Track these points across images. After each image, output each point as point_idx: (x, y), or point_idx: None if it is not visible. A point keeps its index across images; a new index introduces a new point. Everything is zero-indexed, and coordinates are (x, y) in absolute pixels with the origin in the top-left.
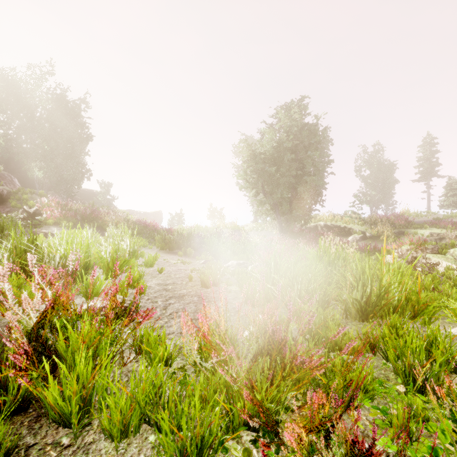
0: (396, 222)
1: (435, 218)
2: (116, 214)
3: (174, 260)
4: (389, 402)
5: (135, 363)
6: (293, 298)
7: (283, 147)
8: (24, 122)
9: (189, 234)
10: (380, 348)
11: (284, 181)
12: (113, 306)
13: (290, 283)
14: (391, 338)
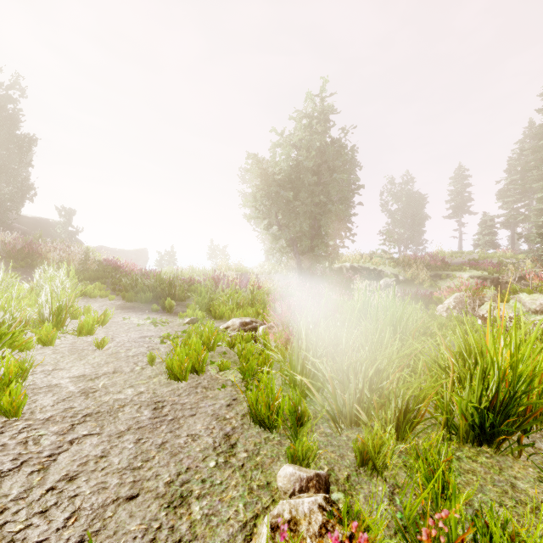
0: (432, 263)
1: (471, 259)
2: (66, 249)
3: (140, 320)
4: None
5: None
6: (348, 404)
7: (302, 166)
8: None
9: (173, 278)
10: None
11: (304, 210)
12: None
13: (335, 366)
14: None
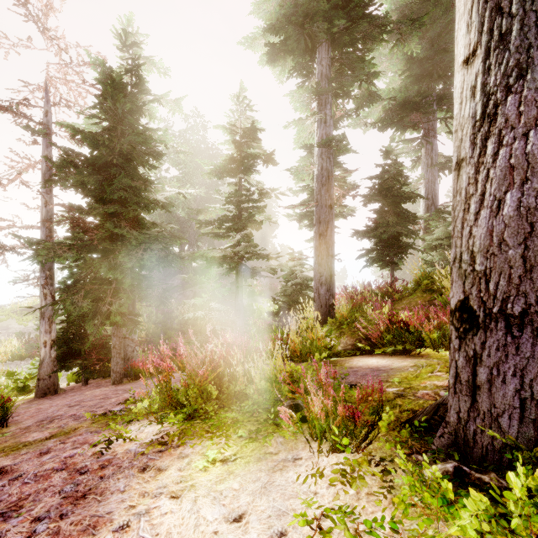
0: None
1: None
2: None
3: None
4: None
5: None
6: None
7: None
8: None
9: None
10: None
11: None
12: None
13: None
14: None
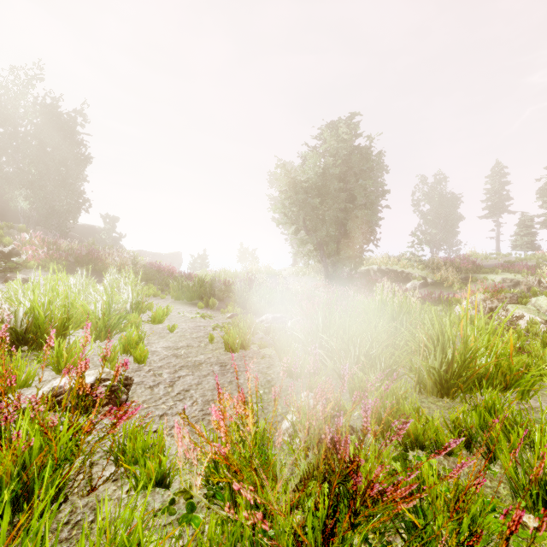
0: (463, 266)
1: (506, 261)
2: (120, 255)
3: (192, 314)
4: (514, 545)
5: (111, 485)
6: (349, 367)
7: (329, 174)
8: (5, 139)
9: (213, 280)
10: (478, 443)
11: (330, 216)
12: (78, 393)
13: (344, 345)
14: (496, 429)
